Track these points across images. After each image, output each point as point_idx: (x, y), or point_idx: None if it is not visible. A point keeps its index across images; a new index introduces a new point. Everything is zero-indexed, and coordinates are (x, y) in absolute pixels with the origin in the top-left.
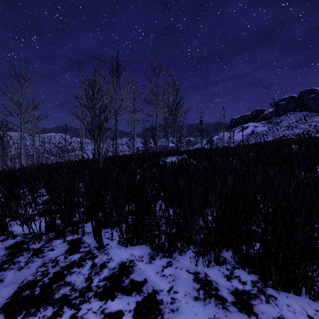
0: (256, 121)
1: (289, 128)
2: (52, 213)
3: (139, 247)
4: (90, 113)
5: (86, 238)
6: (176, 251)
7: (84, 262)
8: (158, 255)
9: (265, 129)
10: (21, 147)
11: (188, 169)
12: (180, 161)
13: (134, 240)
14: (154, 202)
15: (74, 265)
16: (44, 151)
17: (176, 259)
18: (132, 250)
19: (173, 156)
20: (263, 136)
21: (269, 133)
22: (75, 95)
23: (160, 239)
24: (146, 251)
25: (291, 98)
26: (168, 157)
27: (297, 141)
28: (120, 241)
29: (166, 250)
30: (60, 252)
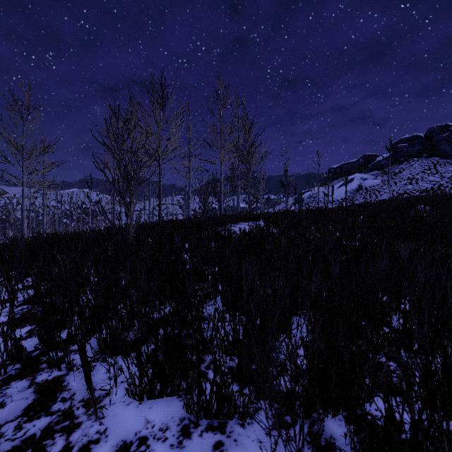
0: (365, 172)
1: (413, 181)
2: (31, 322)
3: (164, 403)
4: (114, 156)
5: (73, 377)
6: (234, 417)
7: (50, 442)
8: (197, 426)
9: (377, 183)
10: (23, 209)
11: (263, 244)
12: (252, 230)
13: (156, 388)
14: (199, 310)
15: (27, 449)
16: (61, 215)
17: (232, 438)
18: (150, 411)
19: (244, 222)
20: (375, 193)
21: (384, 189)
22: (103, 133)
23: (202, 392)
24: (177, 413)
25: (415, 139)
26: (237, 224)
27: (428, 200)
28: (129, 389)
29: (215, 414)
30: (12, 413)
